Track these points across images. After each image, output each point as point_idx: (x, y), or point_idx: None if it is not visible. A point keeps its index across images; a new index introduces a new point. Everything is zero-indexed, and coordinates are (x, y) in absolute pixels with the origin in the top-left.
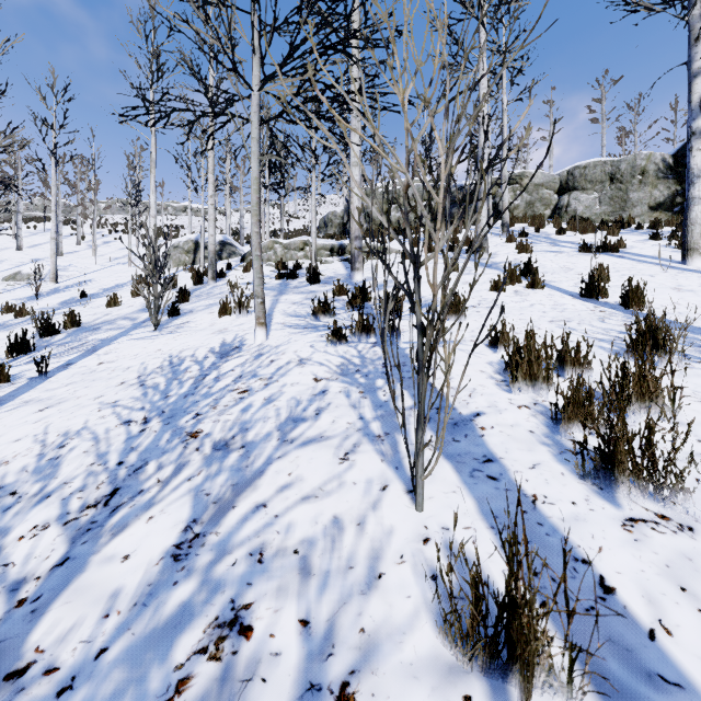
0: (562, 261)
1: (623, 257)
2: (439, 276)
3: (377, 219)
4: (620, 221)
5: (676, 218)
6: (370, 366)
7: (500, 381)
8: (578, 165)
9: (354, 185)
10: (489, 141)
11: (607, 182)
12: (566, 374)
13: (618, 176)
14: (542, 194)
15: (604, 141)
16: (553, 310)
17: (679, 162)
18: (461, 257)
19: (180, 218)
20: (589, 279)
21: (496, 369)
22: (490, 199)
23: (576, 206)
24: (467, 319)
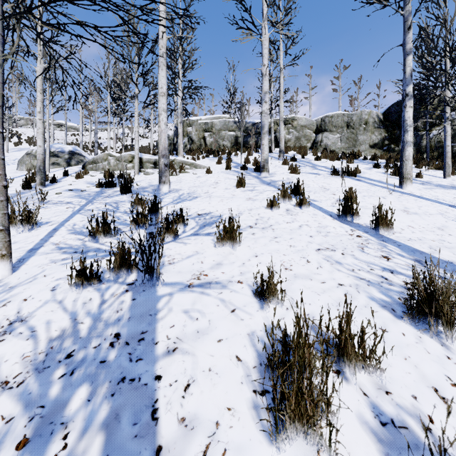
0: (320, 181)
1: (360, 181)
2: (230, 191)
3: (197, 142)
4: (354, 154)
5: (385, 154)
6: (94, 342)
7: (258, 393)
8: (328, 115)
9: (161, 112)
10: (271, 93)
11: (345, 127)
12: (348, 369)
13: (351, 124)
14: (306, 132)
15: (340, 103)
16: (318, 234)
17: (386, 118)
18: (249, 175)
19: None
20: (345, 203)
21: (258, 353)
22: (272, 133)
23: (326, 142)
24: (241, 244)
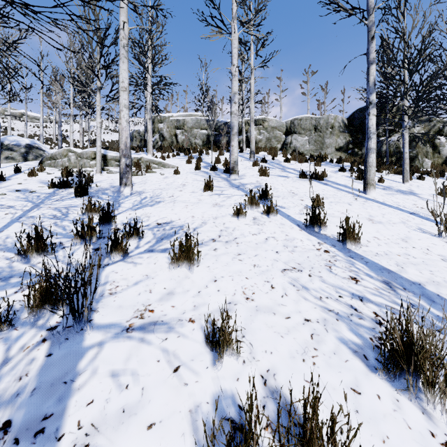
0: (289, 185)
1: (327, 185)
2: (196, 195)
3: (168, 139)
4: (321, 156)
5: (349, 157)
6: None
7: None
8: (297, 118)
9: (122, 108)
10: (243, 94)
11: (313, 130)
12: None
13: (319, 128)
14: (276, 134)
15: (308, 106)
16: (285, 249)
17: (350, 123)
18: (219, 177)
19: (11, 121)
20: (313, 213)
21: None
22: (243, 133)
23: (296, 144)
24: (200, 264)
